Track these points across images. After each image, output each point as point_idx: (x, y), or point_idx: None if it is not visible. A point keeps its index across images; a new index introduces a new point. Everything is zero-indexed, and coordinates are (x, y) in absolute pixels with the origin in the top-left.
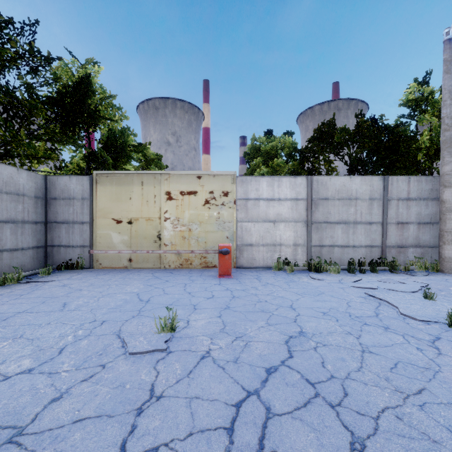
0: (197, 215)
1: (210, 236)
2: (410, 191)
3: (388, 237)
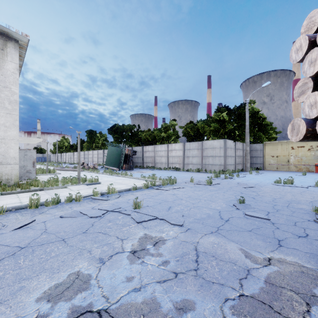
0: (304, 154)
1: (310, 161)
2: None
3: None
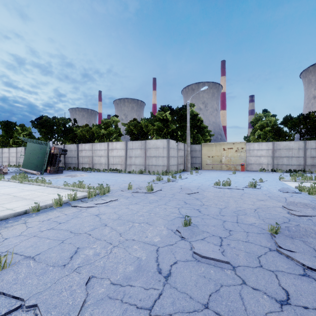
0: (233, 155)
1: (237, 161)
2: None
3: (307, 162)
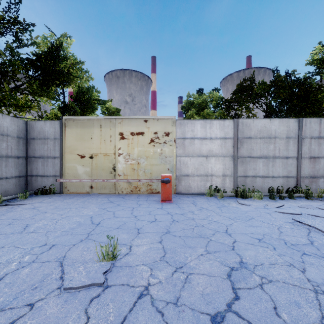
0: (144, 151)
1: (155, 168)
2: (321, 130)
3: (302, 169)
